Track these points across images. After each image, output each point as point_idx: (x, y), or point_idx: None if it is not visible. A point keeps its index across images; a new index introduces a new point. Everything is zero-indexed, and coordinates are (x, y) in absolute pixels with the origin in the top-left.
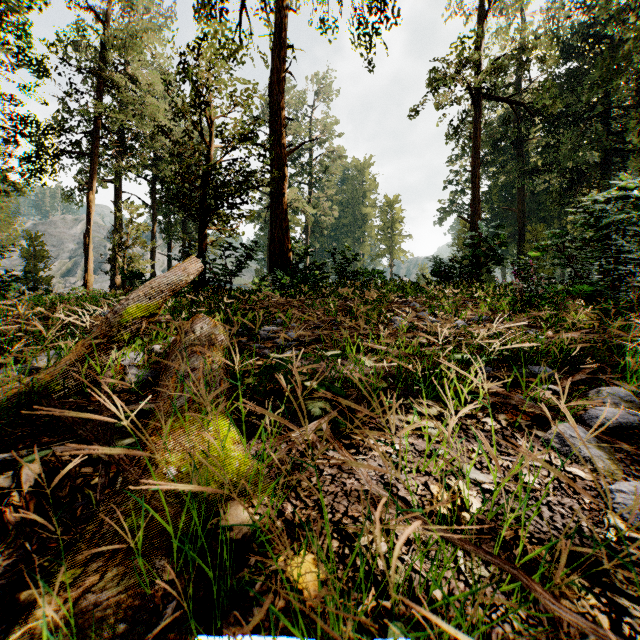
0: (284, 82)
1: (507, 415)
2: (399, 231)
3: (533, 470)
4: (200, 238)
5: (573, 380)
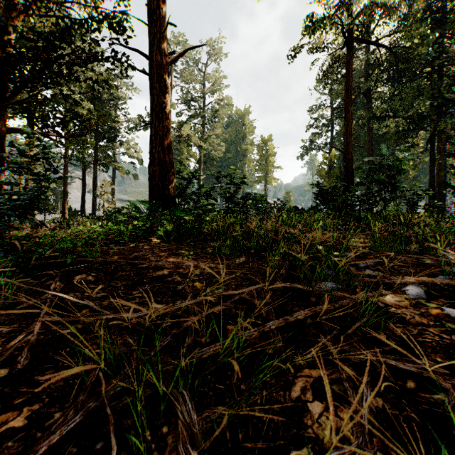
0: None
1: None
2: (272, 163)
3: None
4: None
5: None
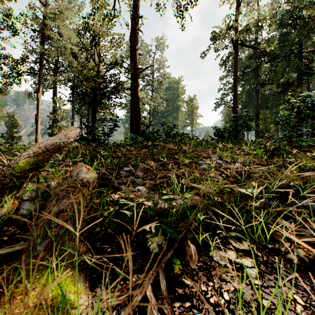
0: (138, 35)
1: (304, 250)
2: (196, 113)
3: None
4: (92, 116)
5: None
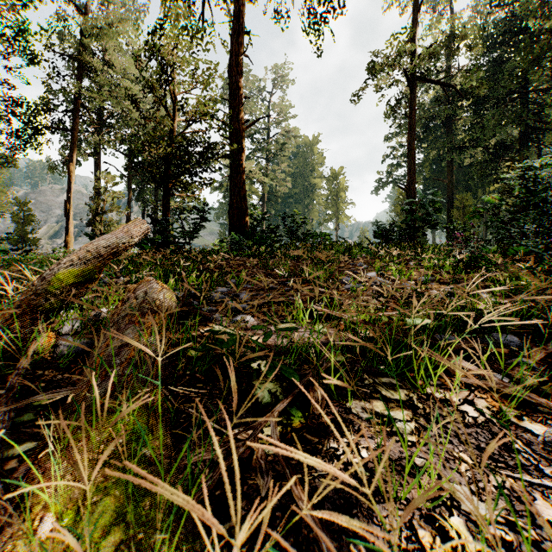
0: (242, 64)
1: (487, 401)
2: (343, 199)
3: (548, 495)
4: (164, 203)
5: (546, 352)
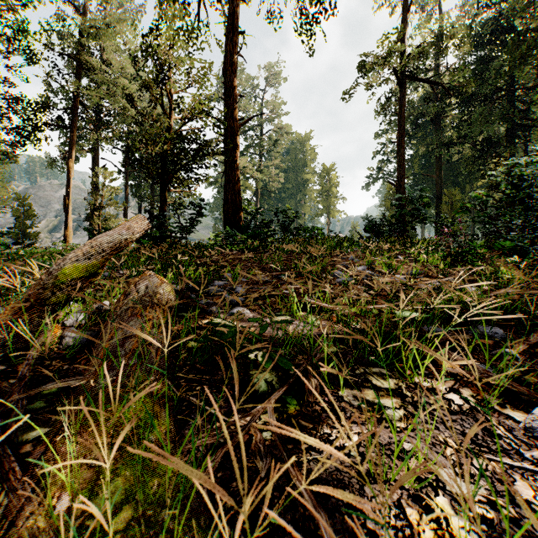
0: (236, 63)
1: (472, 389)
2: (335, 194)
3: (527, 477)
4: (161, 199)
5: (529, 343)
